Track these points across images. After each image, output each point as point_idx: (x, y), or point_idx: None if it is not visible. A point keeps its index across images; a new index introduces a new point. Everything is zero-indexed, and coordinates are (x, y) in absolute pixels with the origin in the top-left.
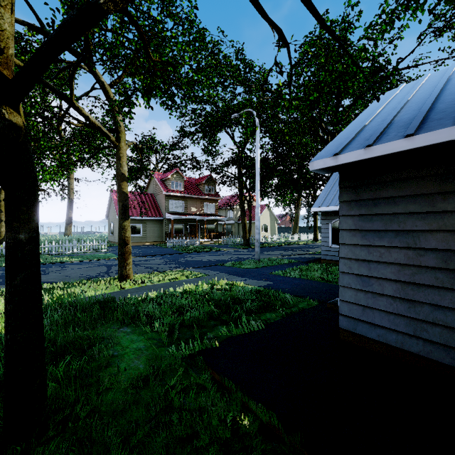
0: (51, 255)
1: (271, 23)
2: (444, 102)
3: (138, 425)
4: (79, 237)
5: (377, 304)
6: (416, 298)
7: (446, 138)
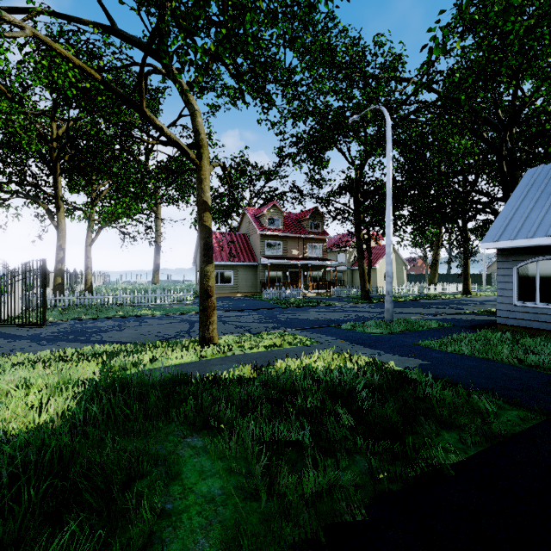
0: (133, 307)
1: None
2: None
3: None
4: (167, 285)
5: None
6: None
7: None
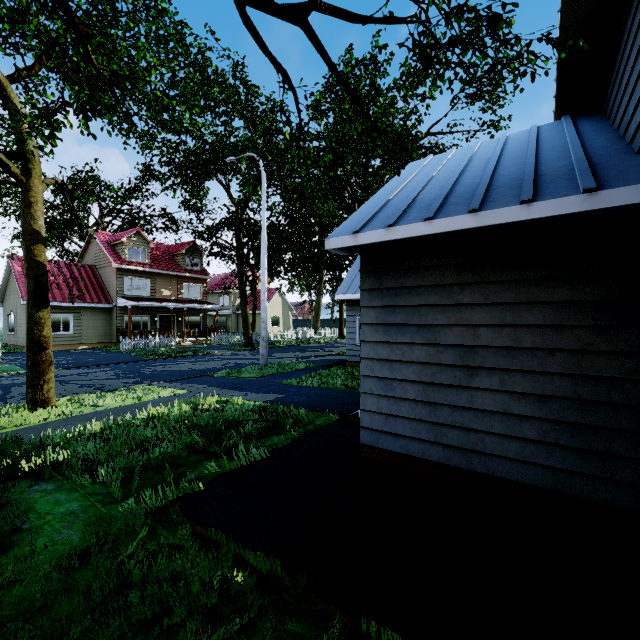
0: None
1: (273, 61)
2: (463, 185)
3: (71, 622)
4: None
5: (400, 411)
6: (437, 400)
7: (461, 226)
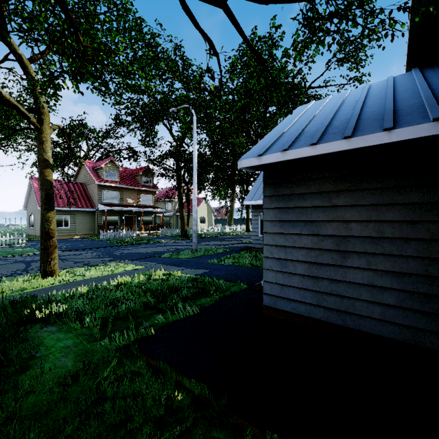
0: None
1: (202, 33)
2: (338, 120)
3: (66, 422)
4: None
5: (292, 282)
6: (319, 275)
7: (337, 149)
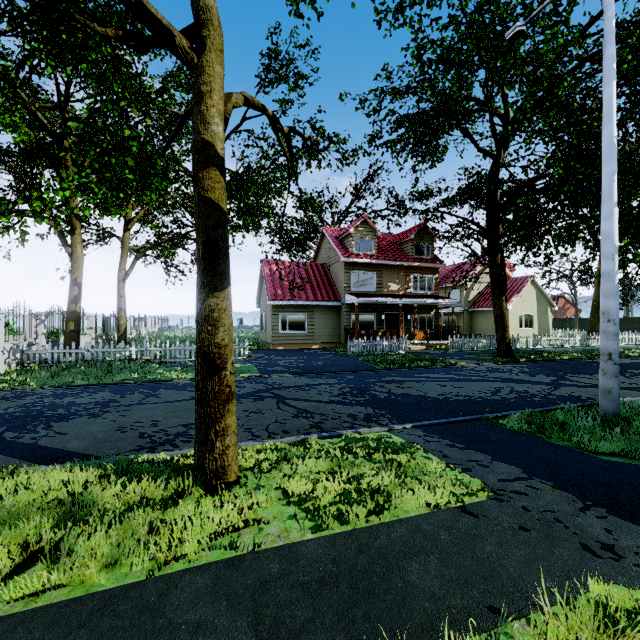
0: (165, 364)
1: None
2: None
3: None
4: None
5: None
6: None
7: None
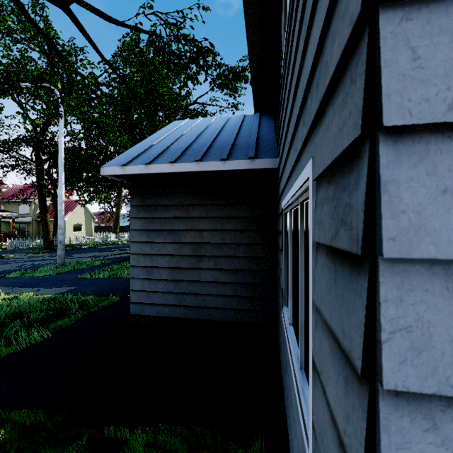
0: None
1: (37, 28)
2: (198, 143)
3: None
4: None
5: (157, 288)
6: (180, 278)
7: (190, 169)
